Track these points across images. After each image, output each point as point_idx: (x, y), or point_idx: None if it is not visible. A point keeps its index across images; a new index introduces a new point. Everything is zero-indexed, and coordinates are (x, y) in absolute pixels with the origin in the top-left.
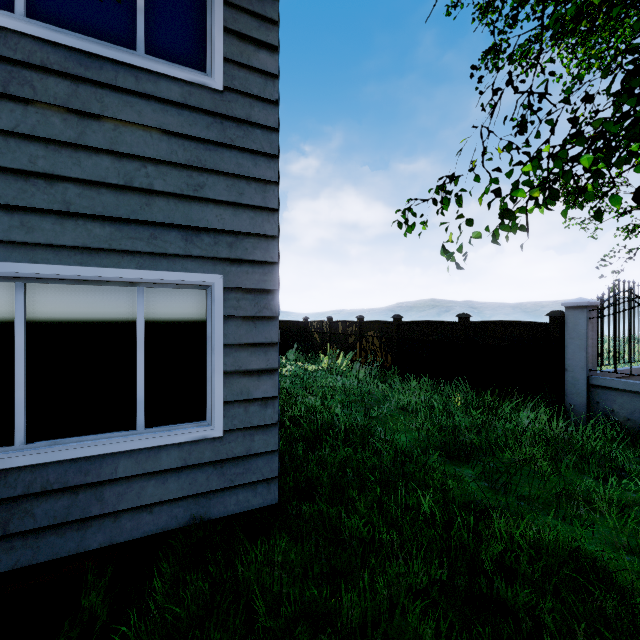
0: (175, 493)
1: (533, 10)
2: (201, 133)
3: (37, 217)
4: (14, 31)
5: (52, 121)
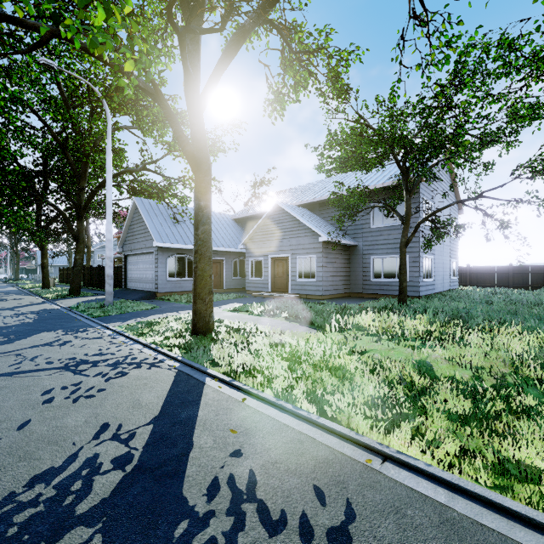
0: None
1: None
2: None
3: (384, 250)
4: (382, 227)
5: (385, 237)
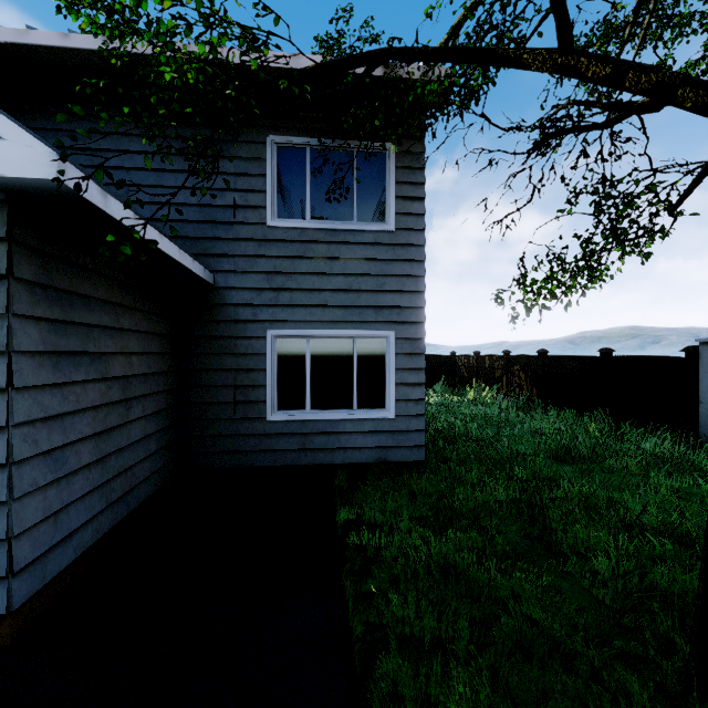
0: (371, 444)
1: (700, 24)
2: (383, 256)
3: (315, 309)
4: (307, 228)
5: (320, 264)
